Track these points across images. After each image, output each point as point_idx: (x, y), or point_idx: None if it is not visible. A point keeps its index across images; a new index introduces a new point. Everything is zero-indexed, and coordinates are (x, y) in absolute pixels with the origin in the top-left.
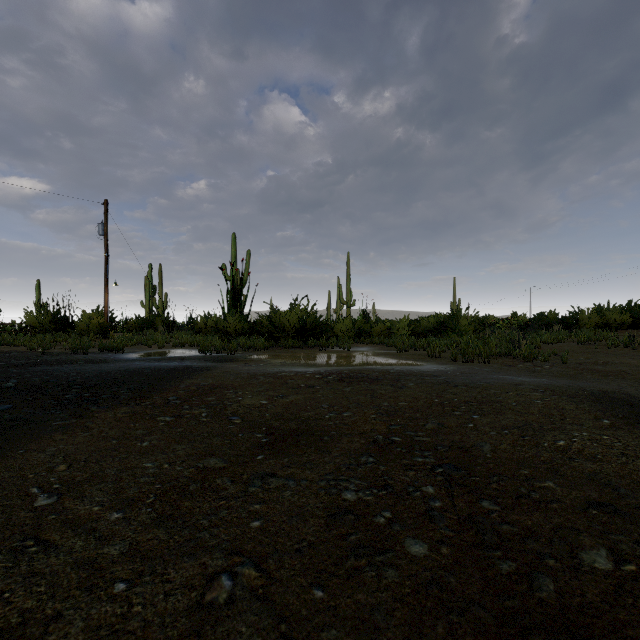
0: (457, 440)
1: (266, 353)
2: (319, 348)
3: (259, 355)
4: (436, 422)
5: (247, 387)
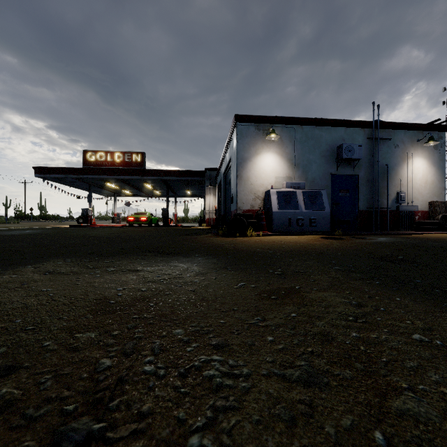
0: None
1: None
2: None
3: None
4: None
5: None
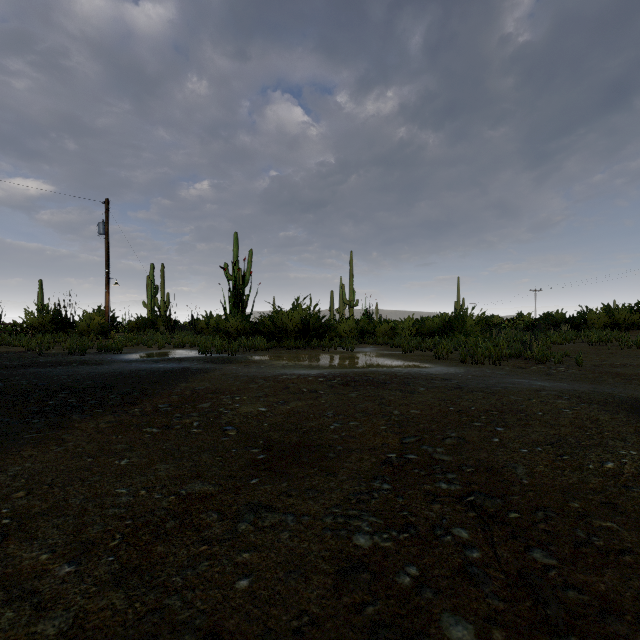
0: (483, 459)
1: (268, 354)
2: (322, 349)
3: (260, 356)
4: (456, 436)
5: (245, 392)
